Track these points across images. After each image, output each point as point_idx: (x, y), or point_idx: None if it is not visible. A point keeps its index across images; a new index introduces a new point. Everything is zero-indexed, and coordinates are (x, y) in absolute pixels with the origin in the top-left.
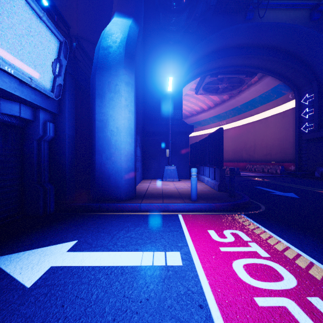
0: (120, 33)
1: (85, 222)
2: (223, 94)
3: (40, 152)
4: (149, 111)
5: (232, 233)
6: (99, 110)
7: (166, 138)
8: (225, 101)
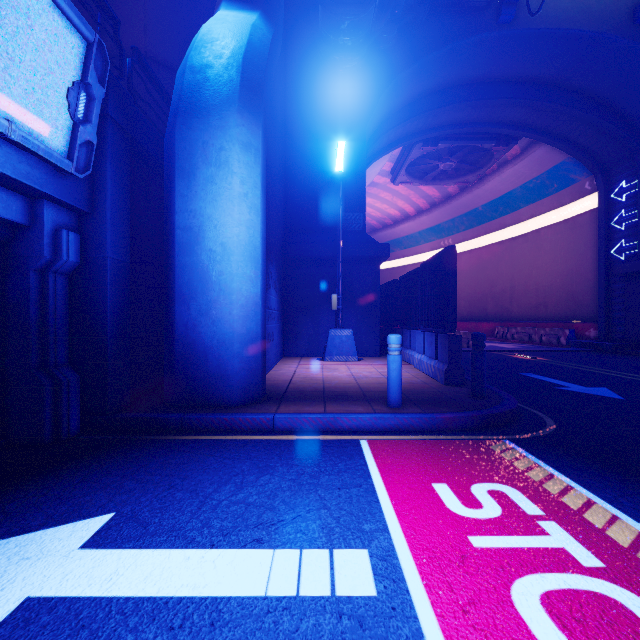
0: (231, 38)
1: (143, 461)
2: (449, 182)
3: (46, 298)
4: (296, 216)
5: (492, 492)
6: (183, 206)
7: (331, 271)
8: (452, 197)
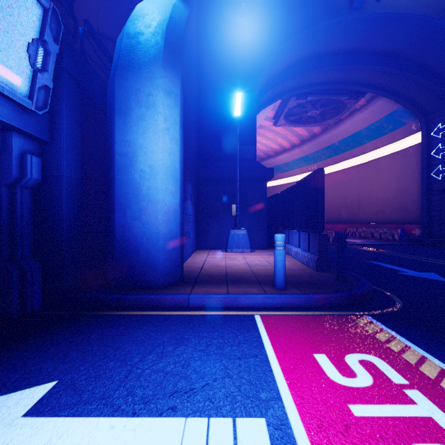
0: (157, 14)
1: (86, 333)
2: (314, 125)
3: (15, 207)
4: (206, 148)
5: (363, 362)
6: (121, 137)
7: (231, 188)
8: (317, 135)
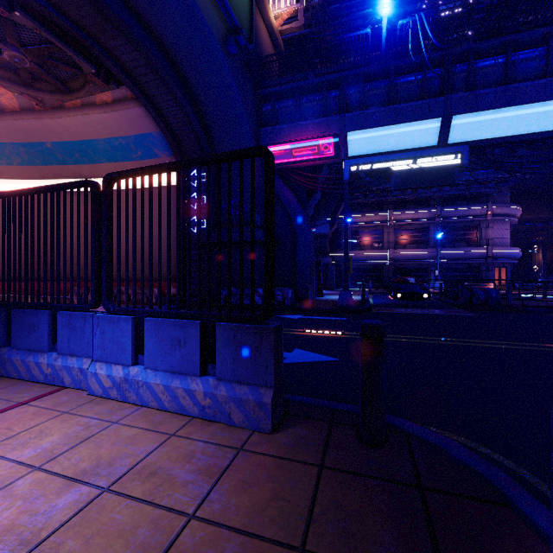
0: None
1: None
2: (11, 86)
3: None
4: None
5: None
6: None
7: None
8: (6, 112)
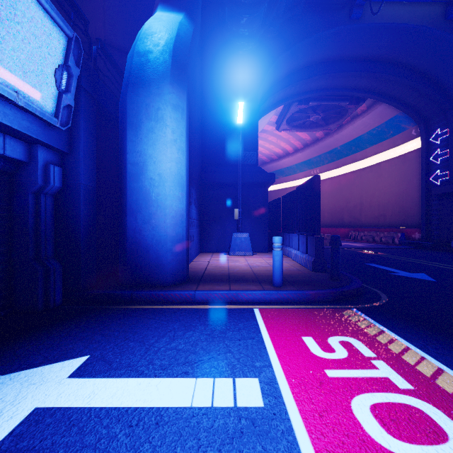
0: (165, 32)
1: (106, 322)
2: (316, 129)
3: (39, 212)
4: (209, 153)
5: (342, 342)
6: (132, 148)
7: (234, 192)
8: (319, 140)
